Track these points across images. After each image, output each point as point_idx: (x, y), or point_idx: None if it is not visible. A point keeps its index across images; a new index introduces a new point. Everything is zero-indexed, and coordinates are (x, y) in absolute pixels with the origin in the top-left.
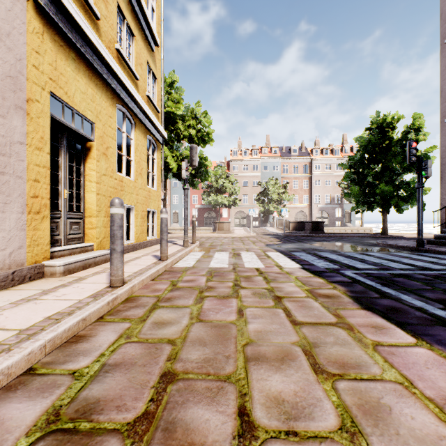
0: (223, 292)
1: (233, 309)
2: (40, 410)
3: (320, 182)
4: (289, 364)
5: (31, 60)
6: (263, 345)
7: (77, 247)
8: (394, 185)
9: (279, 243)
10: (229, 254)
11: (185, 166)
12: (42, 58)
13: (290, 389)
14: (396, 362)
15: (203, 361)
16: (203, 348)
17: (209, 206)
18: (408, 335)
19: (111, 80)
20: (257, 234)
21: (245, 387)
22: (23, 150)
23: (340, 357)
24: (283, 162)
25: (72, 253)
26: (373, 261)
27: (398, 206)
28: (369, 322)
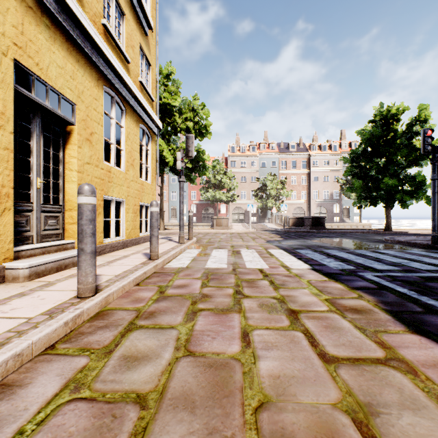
0: (221, 303)
1: (235, 332)
2: None
3: (319, 178)
4: None
5: None
6: (286, 410)
7: (52, 245)
8: (399, 178)
9: (280, 239)
10: (228, 252)
11: (180, 156)
12: (2, 16)
13: None
14: None
15: None
16: (189, 417)
17: (207, 202)
18: None
19: (95, 57)
20: (256, 230)
21: None
22: None
23: None
24: (281, 157)
25: (46, 252)
26: (391, 261)
27: (402, 201)
28: (434, 357)
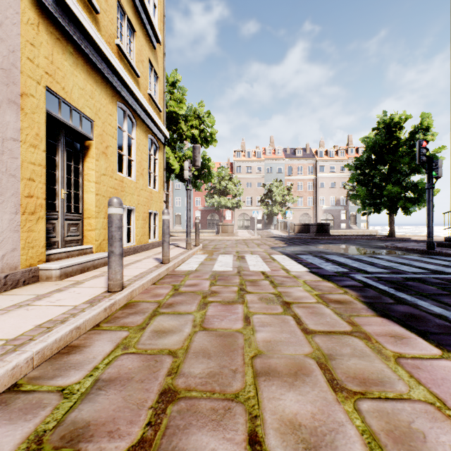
0: (228, 297)
1: (239, 316)
2: (20, 436)
3: (325, 183)
4: (303, 379)
5: (26, 53)
6: (273, 358)
7: (74, 250)
8: (402, 186)
9: (284, 246)
10: (233, 257)
11: (187, 166)
12: (37, 50)
13: (307, 411)
14: (422, 378)
15: (208, 376)
16: (207, 361)
17: (212, 208)
18: (431, 346)
19: (111, 76)
20: (261, 236)
21: (255, 408)
22: (16, 147)
23: (360, 372)
24: (288, 163)
25: (70, 256)
26: (383, 264)
27: (405, 208)
28: (387, 330)
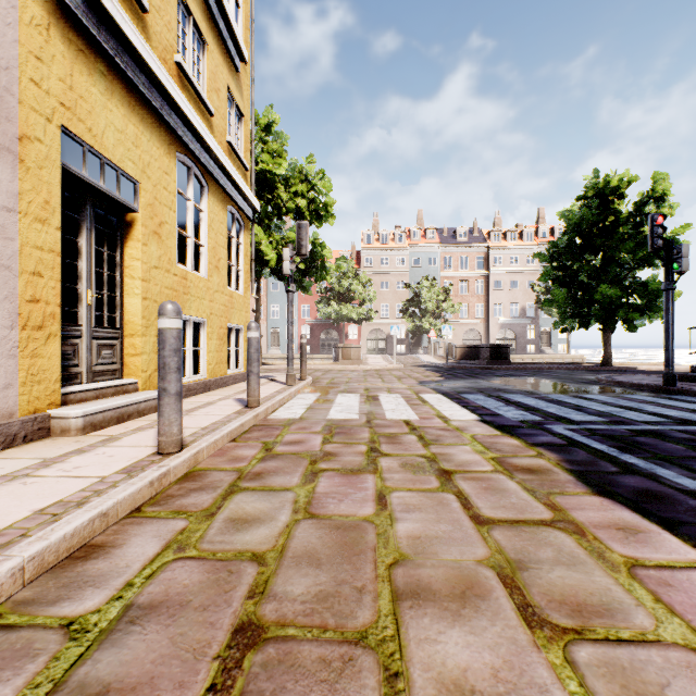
0: (351, 462)
1: (368, 494)
2: None
3: (503, 283)
4: (477, 605)
5: (28, 71)
6: (424, 566)
7: (108, 386)
8: (623, 286)
9: (439, 379)
10: (360, 397)
11: (288, 255)
12: (46, 68)
13: (485, 664)
14: (677, 603)
15: (316, 599)
16: (315, 572)
17: (328, 322)
18: (686, 545)
19: (167, 113)
20: (404, 365)
21: (396, 659)
22: (12, 222)
23: (570, 592)
24: (445, 251)
25: (101, 395)
26: (597, 409)
27: (628, 321)
28: (611, 519)
